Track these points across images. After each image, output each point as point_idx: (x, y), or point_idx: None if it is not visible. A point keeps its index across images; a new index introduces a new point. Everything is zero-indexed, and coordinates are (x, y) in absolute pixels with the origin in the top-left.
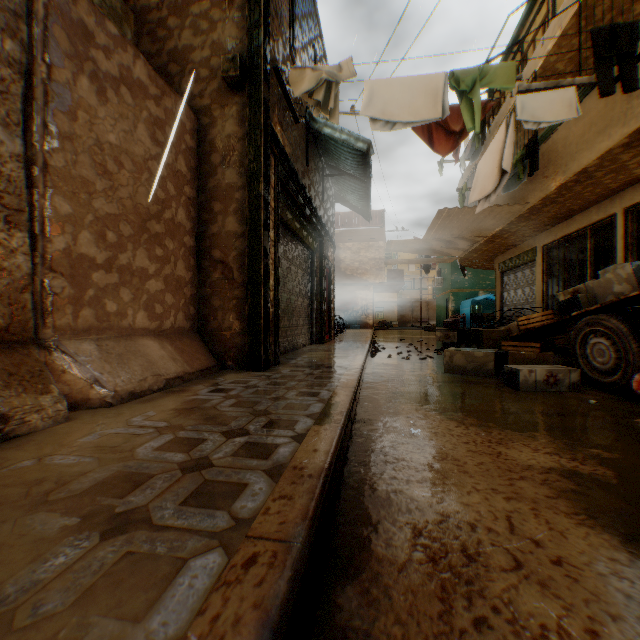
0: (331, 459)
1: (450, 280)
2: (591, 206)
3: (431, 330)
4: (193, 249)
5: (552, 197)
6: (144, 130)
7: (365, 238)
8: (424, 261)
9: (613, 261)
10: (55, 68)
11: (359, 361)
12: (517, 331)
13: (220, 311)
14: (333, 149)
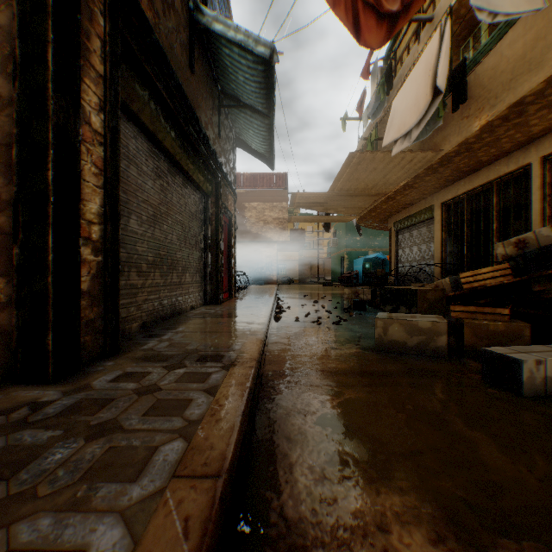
0: None
1: (345, 240)
2: (500, 158)
3: (329, 285)
4: None
5: (470, 142)
6: None
7: (269, 199)
8: (326, 219)
9: (528, 214)
10: None
11: (257, 338)
12: (450, 290)
13: None
14: (228, 64)
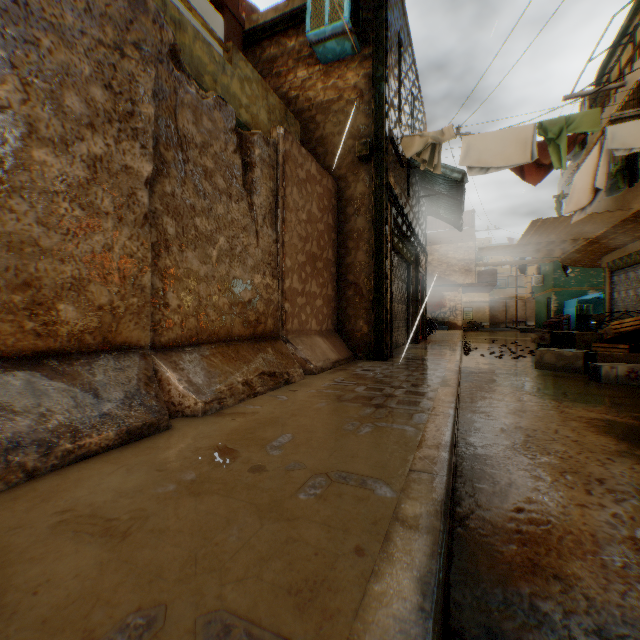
0: (456, 398)
1: (551, 278)
2: None
3: (527, 332)
4: (335, 275)
5: None
6: (315, 205)
7: (453, 239)
8: (518, 262)
9: None
10: (286, 188)
11: (456, 357)
12: (611, 334)
13: (353, 318)
14: (429, 177)
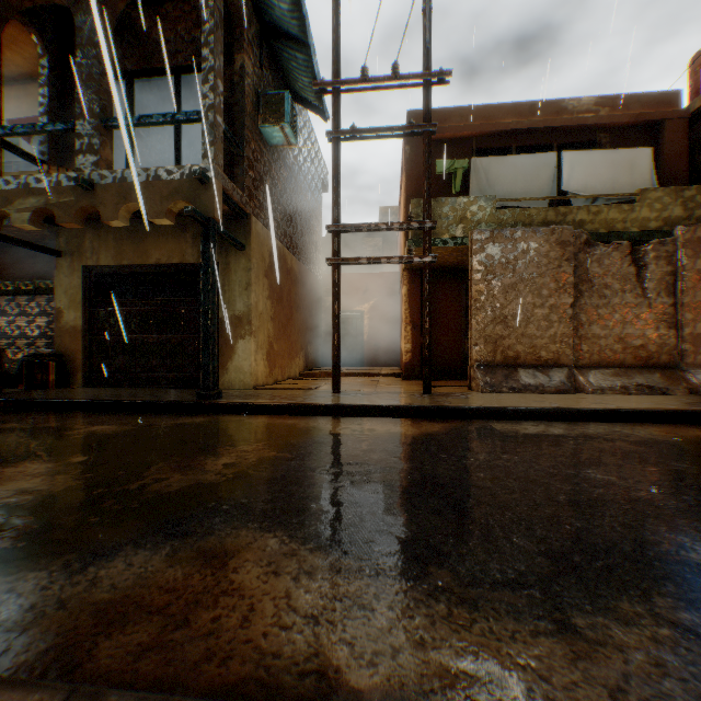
0: None
1: None
2: None
3: None
4: None
5: None
6: None
7: None
8: None
9: None
10: (683, 266)
11: None
12: None
13: None
14: None
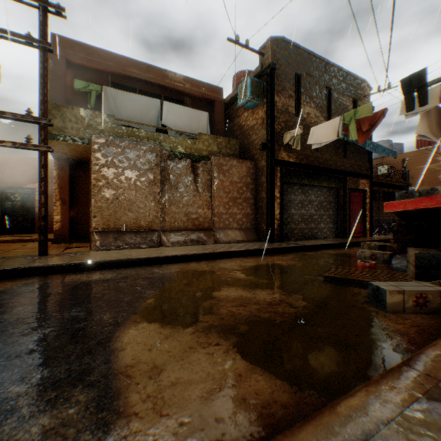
0: (233, 251)
1: None
2: None
3: None
4: (253, 203)
5: None
6: (235, 177)
7: None
8: None
9: None
10: (215, 177)
11: (317, 244)
12: None
13: (261, 222)
14: None
